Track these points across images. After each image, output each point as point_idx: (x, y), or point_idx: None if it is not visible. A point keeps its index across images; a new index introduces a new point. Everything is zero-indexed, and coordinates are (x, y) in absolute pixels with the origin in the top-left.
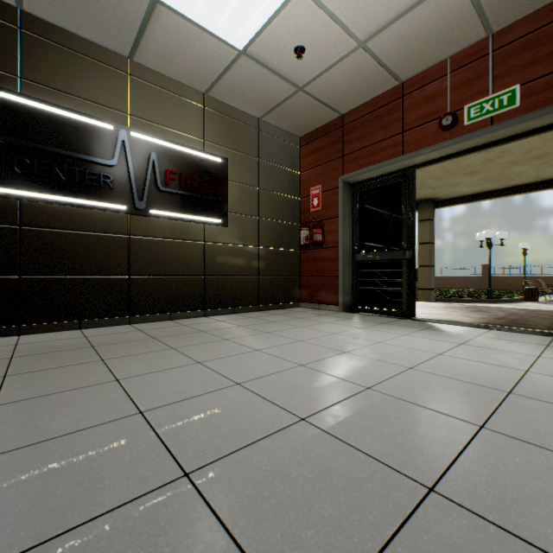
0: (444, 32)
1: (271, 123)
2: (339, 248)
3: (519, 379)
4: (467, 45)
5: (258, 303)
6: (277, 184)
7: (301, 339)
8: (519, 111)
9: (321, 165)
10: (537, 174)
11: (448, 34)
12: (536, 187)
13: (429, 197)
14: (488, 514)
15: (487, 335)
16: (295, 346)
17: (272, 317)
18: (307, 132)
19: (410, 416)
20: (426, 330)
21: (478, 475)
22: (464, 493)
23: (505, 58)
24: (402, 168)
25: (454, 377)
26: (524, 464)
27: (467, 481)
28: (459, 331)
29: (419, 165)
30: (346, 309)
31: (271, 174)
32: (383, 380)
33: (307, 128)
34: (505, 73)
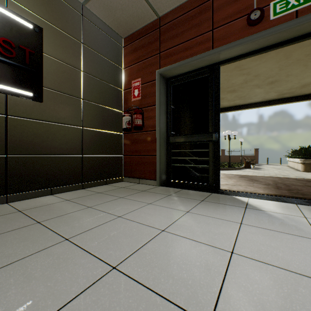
0: None
1: (96, 13)
2: (156, 131)
3: None
4: None
5: (82, 181)
6: (102, 72)
7: (115, 258)
8: None
9: (141, 61)
10: (264, 96)
11: None
12: (261, 104)
13: None
14: None
15: None
16: (97, 309)
17: (91, 198)
18: (129, 33)
19: None
20: (250, 210)
21: None
22: None
23: None
24: (209, 65)
25: None
26: None
27: None
28: (277, 209)
29: (224, 61)
30: (162, 183)
31: (96, 62)
32: None
33: (129, 28)
34: None
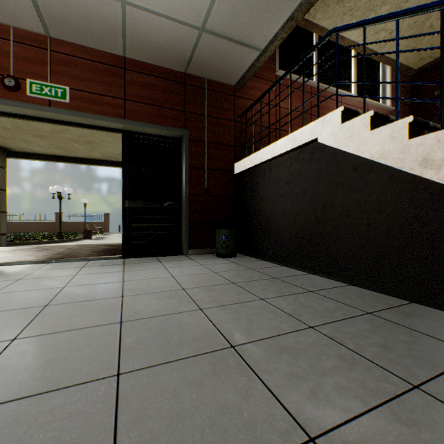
0: (6, 1)
1: None
2: None
3: (58, 294)
4: (30, 29)
5: None
6: None
7: None
8: (70, 107)
9: None
10: (89, 153)
11: (10, 6)
12: (89, 162)
13: (1, 145)
14: None
15: (46, 268)
16: None
17: None
18: None
19: None
20: None
21: None
22: None
23: (61, 62)
24: None
25: (3, 309)
26: (39, 349)
27: None
28: (21, 269)
29: None
30: None
31: None
32: None
33: None
34: (61, 73)
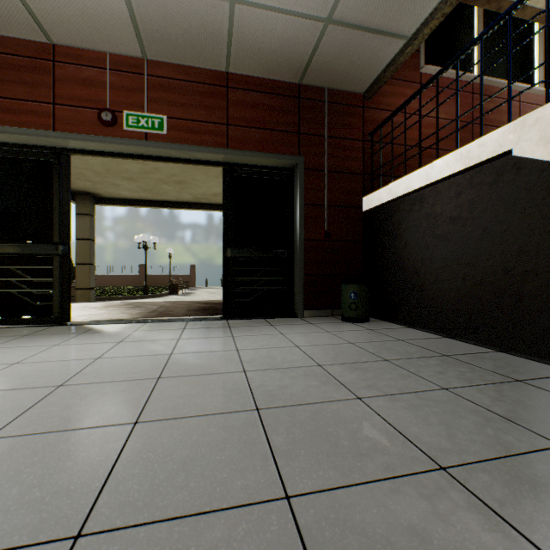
0: (104, 23)
1: None
2: None
3: (167, 363)
4: (126, 53)
5: None
6: None
7: None
8: (167, 139)
9: None
10: (178, 195)
11: (108, 28)
12: (178, 205)
13: (90, 191)
14: (140, 517)
15: (144, 329)
16: None
17: None
18: None
19: (57, 449)
20: (84, 334)
21: (132, 479)
22: (117, 511)
23: (157, 88)
24: (54, 147)
25: (113, 379)
26: (169, 441)
27: (121, 494)
28: (119, 329)
29: (77, 151)
30: None
31: None
32: (17, 417)
33: None
34: (157, 100)
